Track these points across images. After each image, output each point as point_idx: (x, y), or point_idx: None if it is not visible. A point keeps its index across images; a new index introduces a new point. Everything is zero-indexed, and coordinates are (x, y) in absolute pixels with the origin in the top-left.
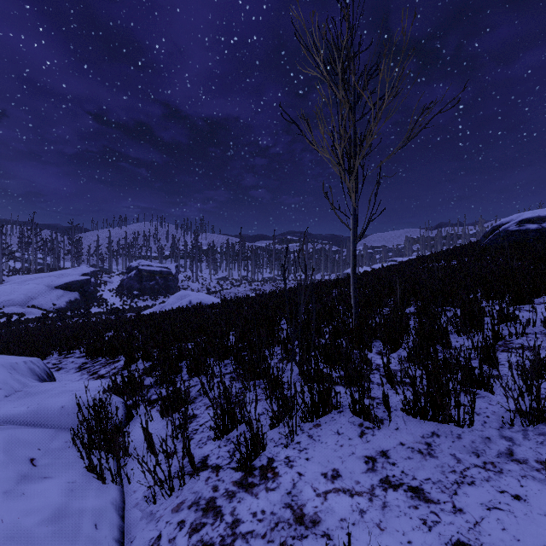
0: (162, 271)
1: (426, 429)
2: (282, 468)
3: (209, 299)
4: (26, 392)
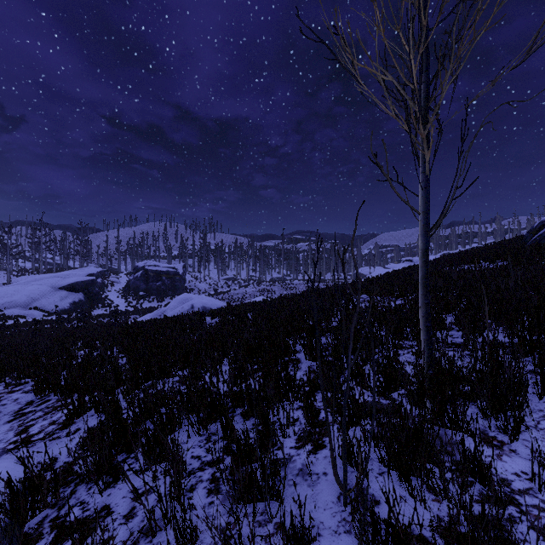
0: (169, 271)
1: None
2: None
3: (213, 303)
4: None
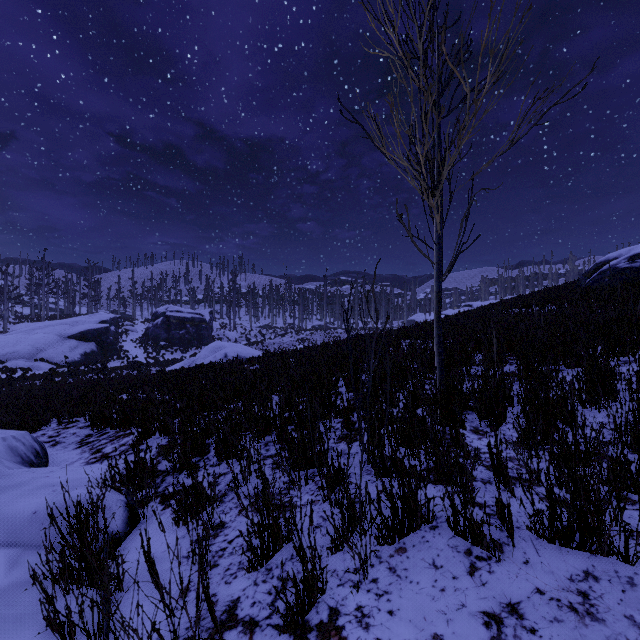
0: (194, 318)
1: (574, 565)
2: (353, 630)
3: (248, 352)
4: None
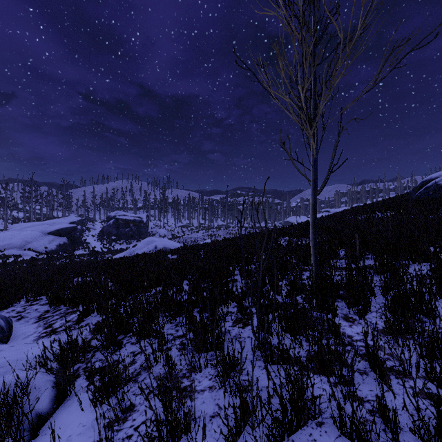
0: (135, 220)
1: None
2: None
3: (172, 244)
4: None
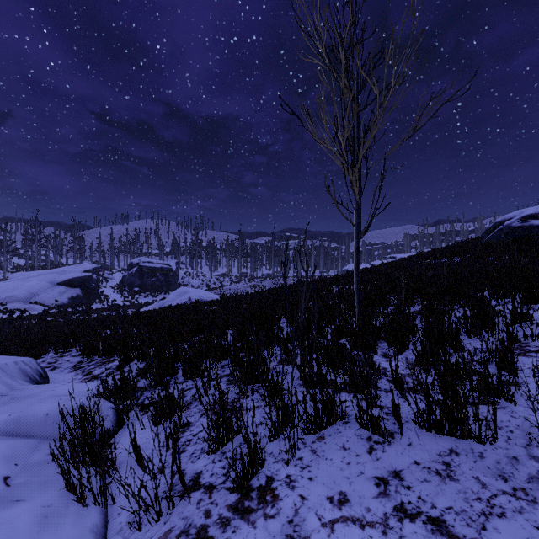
0: (163, 268)
1: (443, 445)
2: (283, 490)
3: (208, 296)
4: (11, 396)
